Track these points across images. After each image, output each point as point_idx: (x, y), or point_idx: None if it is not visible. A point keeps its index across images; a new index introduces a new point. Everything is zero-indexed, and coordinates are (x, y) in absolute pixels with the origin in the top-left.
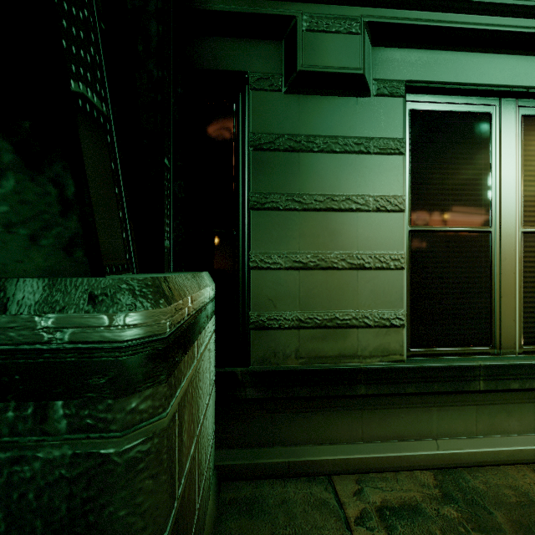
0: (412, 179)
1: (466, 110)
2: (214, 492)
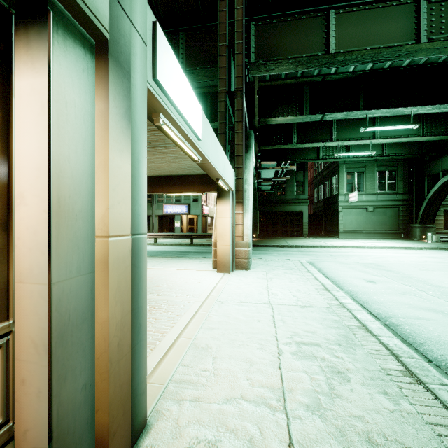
0: (444, 217)
1: None
2: None
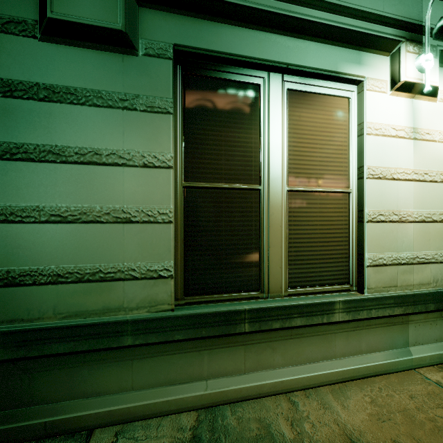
0: (187, 138)
1: (238, 80)
2: None
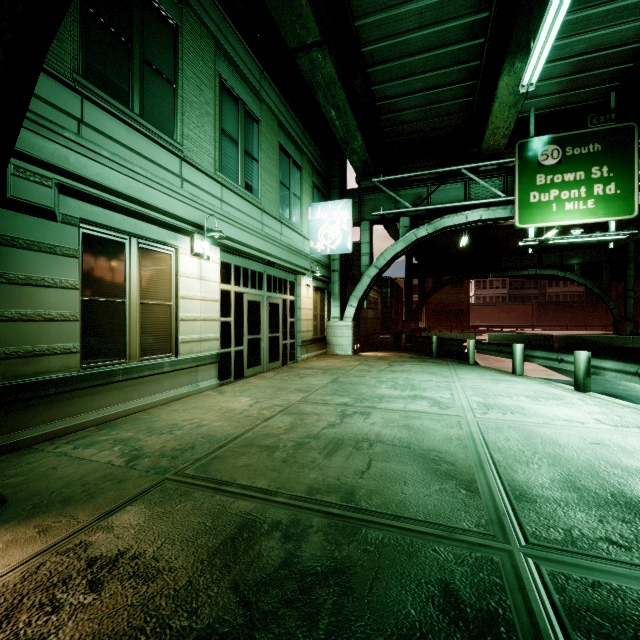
0: (84, 271)
1: (114, 239)
2: None
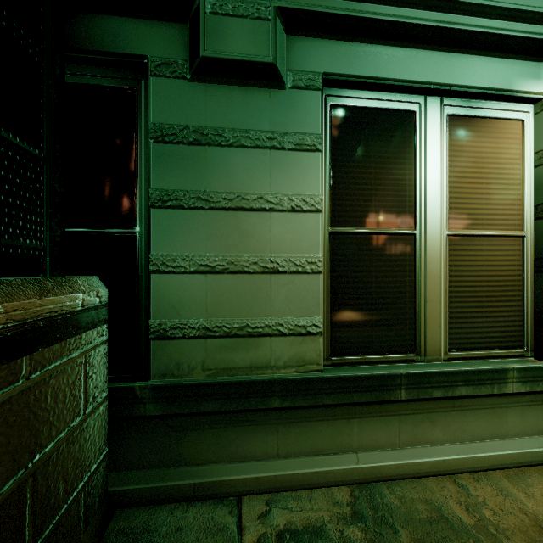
0: (333, 178)
1: (390, 107)
2: (97, 523)
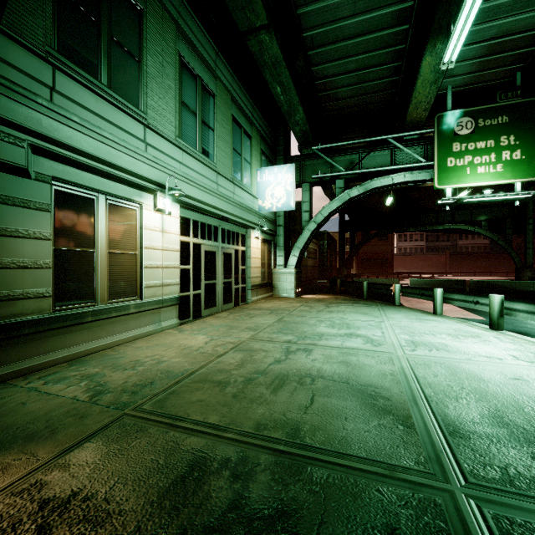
0: (56, 224)
1: (84, 196)
2: None
